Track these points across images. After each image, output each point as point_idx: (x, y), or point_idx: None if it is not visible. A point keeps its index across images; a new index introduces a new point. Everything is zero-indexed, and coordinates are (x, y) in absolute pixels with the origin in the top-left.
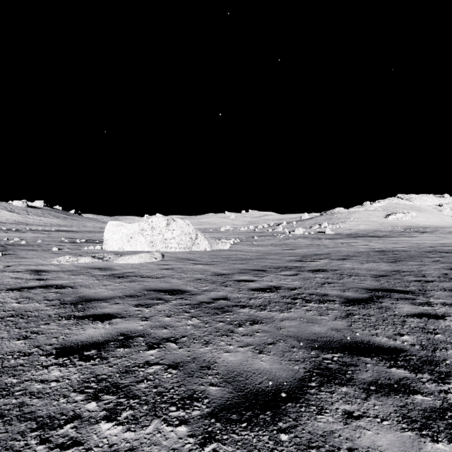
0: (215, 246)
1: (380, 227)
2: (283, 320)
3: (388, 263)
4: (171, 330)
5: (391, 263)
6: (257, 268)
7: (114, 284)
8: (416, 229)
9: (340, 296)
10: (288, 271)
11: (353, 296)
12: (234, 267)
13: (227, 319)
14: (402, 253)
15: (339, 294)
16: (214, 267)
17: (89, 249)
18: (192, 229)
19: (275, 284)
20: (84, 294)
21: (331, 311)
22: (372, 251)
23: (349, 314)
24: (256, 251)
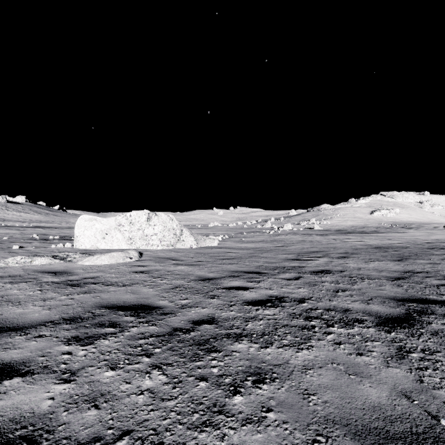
0: (201, 243)
1: (366, 223)
2: (307, 371)
3: (394, 261)
4: (105, 410)
5: (398, 262)
6: (250, 269)
7: (60, 297)
8: (401, 225)
9: (368, 313)
10: (287, 273)
11: (384, 311)
12: (223, 268)
13: (213, 371)
14: (403, 249)
15: (364, 309)
16: (199, 268)
17: (57, 247)
18: (176, 224)
19: (276, 293)
20: (1, 317)
21: (371, 343)
22: (370, 248)
23: (401, 350)
24: (246, 248)
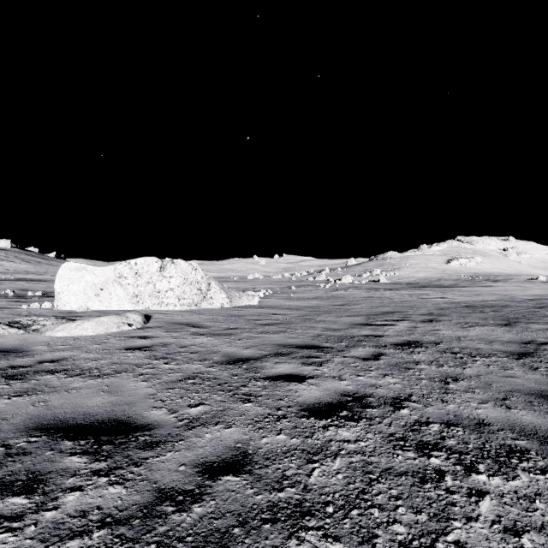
0: (237, 301)
1: (442, 274)
2: None
3: (501, 326)
4: None
5: (507, 327)
6: (305, 341)
7: None
8: (485, 277)
9: (521, 431)
10: (360, 348)
11: (546, 426)
12: (264, 340)
13: None
14: (504, 309)
15: (510, 421)
16: (229, 341)
17: (30, 308)
18: (201, 275)
19: (351, 386)
20: None
21: None
22: (460, 307)
23: None
24: (296, 307)
